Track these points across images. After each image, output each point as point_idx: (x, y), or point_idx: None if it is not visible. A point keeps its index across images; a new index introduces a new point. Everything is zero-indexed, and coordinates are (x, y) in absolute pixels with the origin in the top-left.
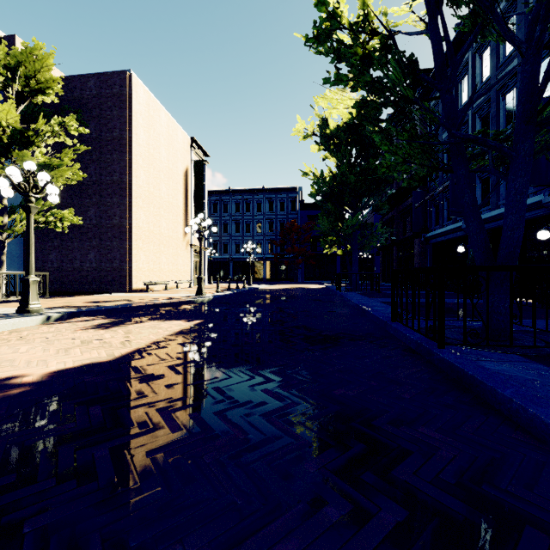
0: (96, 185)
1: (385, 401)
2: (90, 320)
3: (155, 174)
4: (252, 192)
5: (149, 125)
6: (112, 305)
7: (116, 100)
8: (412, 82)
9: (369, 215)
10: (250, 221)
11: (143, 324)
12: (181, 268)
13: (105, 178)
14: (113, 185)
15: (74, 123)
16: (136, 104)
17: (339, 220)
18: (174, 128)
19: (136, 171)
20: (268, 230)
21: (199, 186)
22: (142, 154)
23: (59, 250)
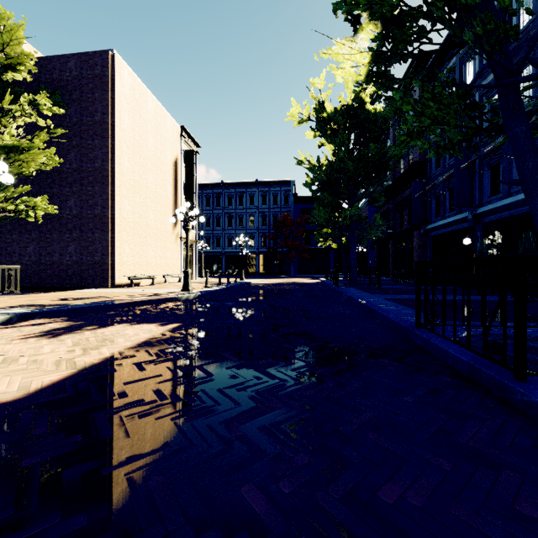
0: (77, 172)
1: (496, 532)
2: (43, 324)
3: (142, 162)
4: (245, 185)
5: (134, 110)
6: (80, 303)
7: (98, 82)
8: (457, 3)
9: (365, 207)
10: (243, 214)
11: (104, 329)
12: (170, 262)
13: (86, 165)
14: (94, 172)
15: (47, 101)
16: (119, 86)
17: (335, 211)
18: (162, 115)
19: (119, 158)
20: (261, 224)
21: (189, 177)
22: (126, 140)
23: (37, 242)
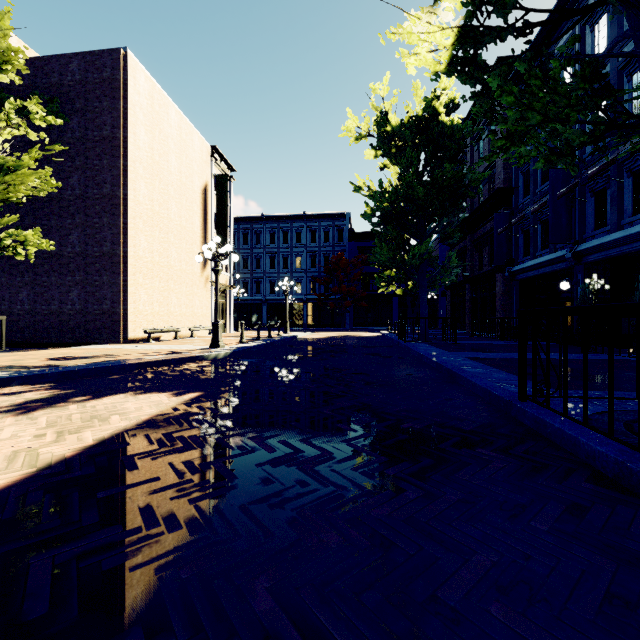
0: (80, 200)
1: None
2: (19, 394)
3: (162, 188)
4: (290, 218)
5: (152, 124)
6: (75, 365)
7: (106, 88)
8: None
9: (436, 245)
10: (288, 254)
11: (97, 402)
12: (198, 311)
13: (92, 191)
14: (102, 200)
15: (39, 109)
16: (134, 94)
17: (401, 248)
18: (188, 131)
19: (134, 182)
20: (310, 266)
21: (222, 208)
22: (142, 160)
23: (32, 287)
